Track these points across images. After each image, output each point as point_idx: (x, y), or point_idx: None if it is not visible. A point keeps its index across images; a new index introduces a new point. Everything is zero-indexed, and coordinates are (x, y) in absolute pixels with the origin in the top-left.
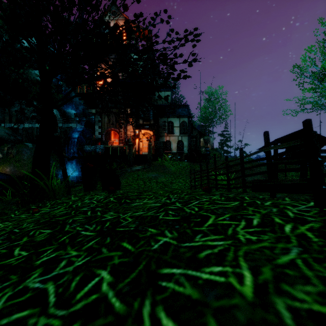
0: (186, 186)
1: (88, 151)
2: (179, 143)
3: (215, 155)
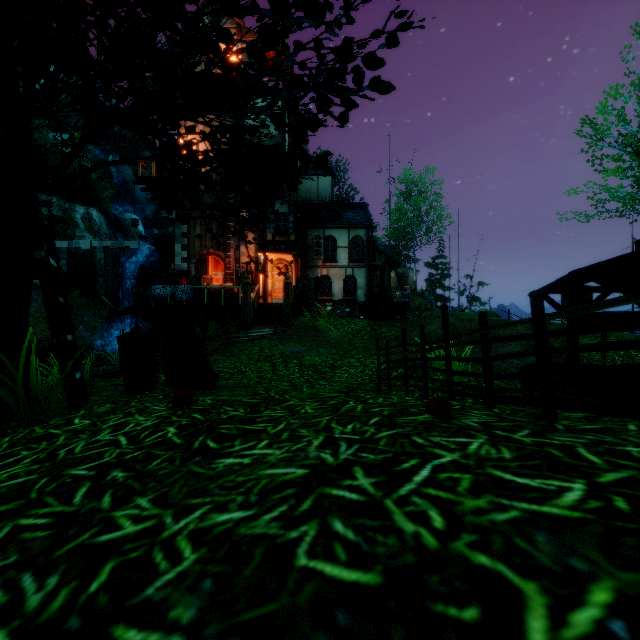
0: (366, 375)
1: (160, 297)
2: (348, 282)
3: (445, 308)
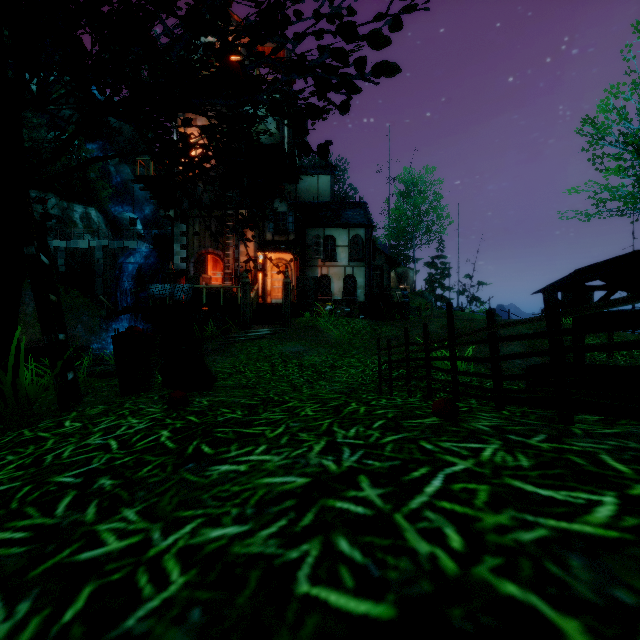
0: (367, 375)
1: (158, 297)
2: (348, 281)
3: (450, 306)
